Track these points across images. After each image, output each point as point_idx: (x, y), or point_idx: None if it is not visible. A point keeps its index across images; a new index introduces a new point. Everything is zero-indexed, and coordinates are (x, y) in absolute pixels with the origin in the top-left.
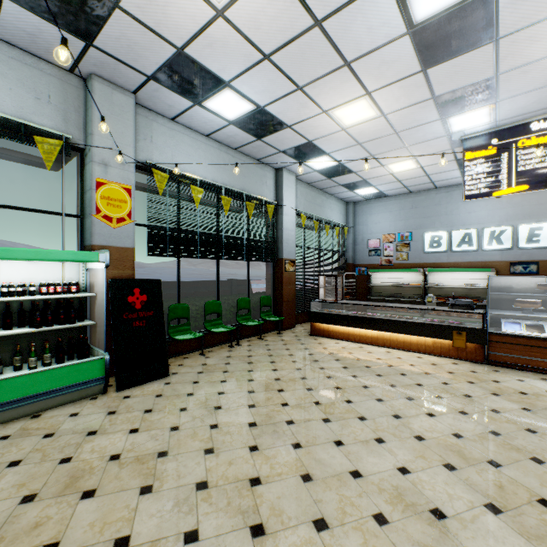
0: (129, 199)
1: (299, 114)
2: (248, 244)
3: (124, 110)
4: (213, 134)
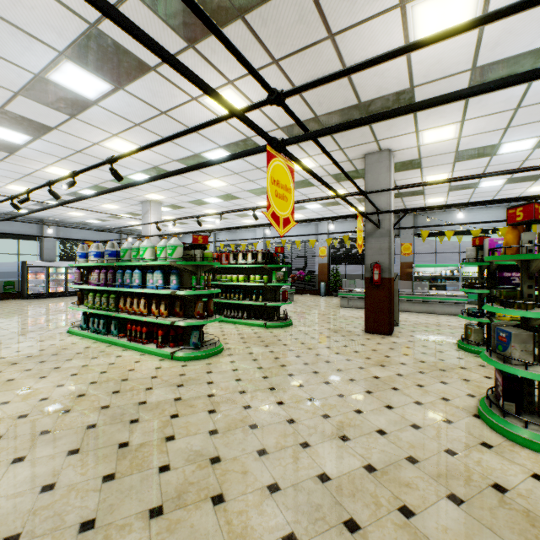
0: None
1: None
2: None
3: None
4: None
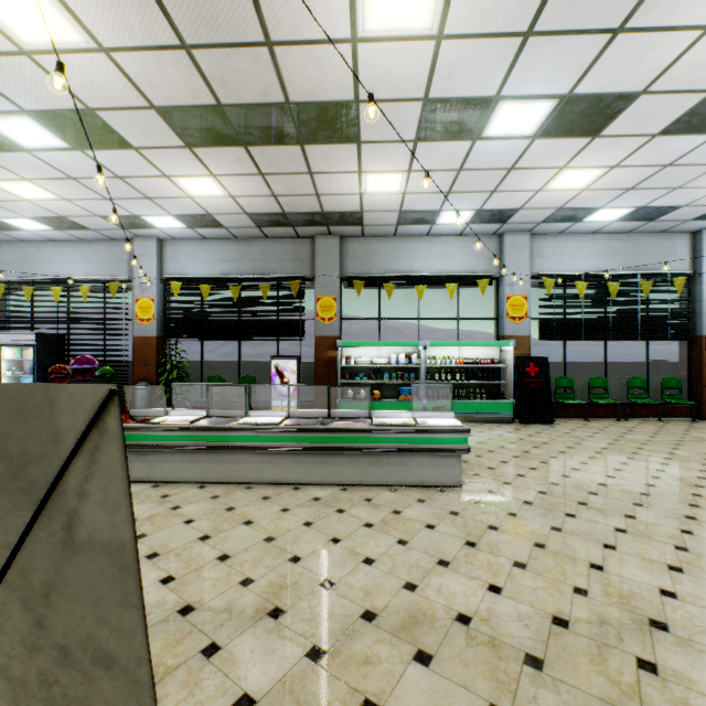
0: (526, 303)
1: (690, 198)
2: (643, 324)
3: (522, 245)
4: (597, 231)
